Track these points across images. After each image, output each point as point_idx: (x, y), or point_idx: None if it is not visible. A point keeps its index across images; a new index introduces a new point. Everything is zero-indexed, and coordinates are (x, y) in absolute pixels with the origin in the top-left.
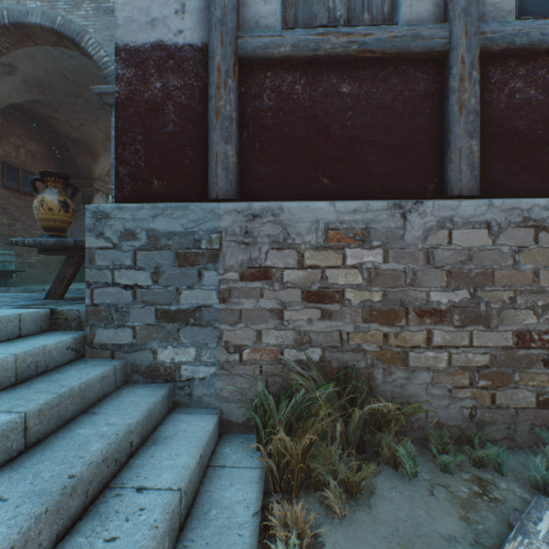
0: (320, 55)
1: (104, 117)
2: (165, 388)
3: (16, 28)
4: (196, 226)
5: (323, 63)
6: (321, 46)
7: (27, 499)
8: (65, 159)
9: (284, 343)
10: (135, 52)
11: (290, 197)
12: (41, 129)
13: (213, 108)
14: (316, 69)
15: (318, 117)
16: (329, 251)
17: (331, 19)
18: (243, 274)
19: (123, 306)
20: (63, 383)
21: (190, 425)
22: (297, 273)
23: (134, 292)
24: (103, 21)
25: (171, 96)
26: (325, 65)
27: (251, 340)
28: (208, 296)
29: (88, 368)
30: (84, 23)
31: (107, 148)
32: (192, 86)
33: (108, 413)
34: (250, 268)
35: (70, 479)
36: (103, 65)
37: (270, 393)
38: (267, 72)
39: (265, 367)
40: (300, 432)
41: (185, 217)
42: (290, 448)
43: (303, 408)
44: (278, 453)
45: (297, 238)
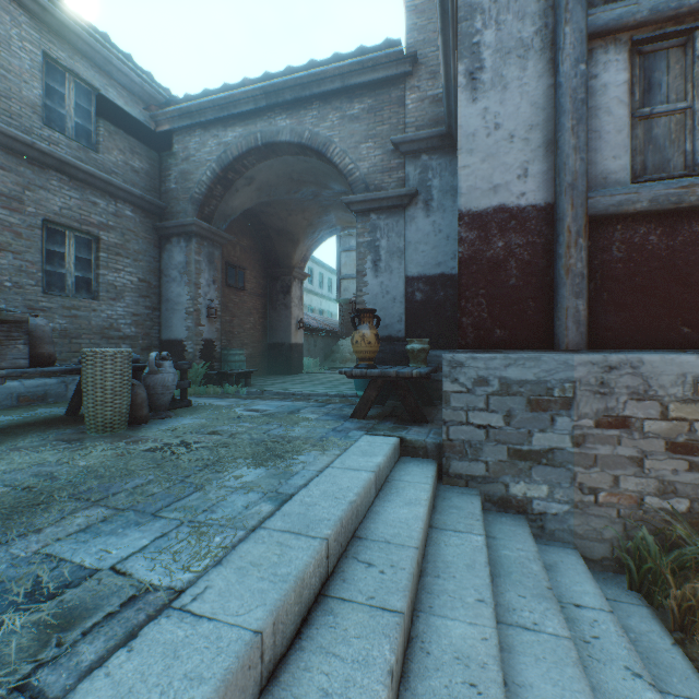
0: (682, 207)
1: (312, 206)
2: (522, 519)
3: (266, 147)
4: (547, 375)
5: (683, 211)
6: (683, 199)
7: (539, 599)
8: (267, 248)
9: (644, 490)
10: (477, 216)
11: (642, 346)
12: (250, 223)
13: (562, 266)
14: (674, 218)
15: (676, 266)
16: (698, 404)
17: (688, 162)
18: (597, 421)
19: (476, 443)
20: (468, 511)
21: (559, 556)
22: (659, 424)
23: (486, 431)
24: (347, 129)
25: (513, 253)
26: (685, 214)
27: (607, 484)
28: (561, 439)
29: (462, 496)
30: (329, 134)
31: (307, 234)
32: (534, 243)
33: (505, 539)
34: (605, 416)
35: (551, 590)
36: (347, 173)
37: (628, 536)
38: (615, 225)
39: (622, 511)
40: (692, 581)
41: (537, 367)
42: (698, 594)
43: (684, 558)
44: (681, 596)
45: (659, 390)
